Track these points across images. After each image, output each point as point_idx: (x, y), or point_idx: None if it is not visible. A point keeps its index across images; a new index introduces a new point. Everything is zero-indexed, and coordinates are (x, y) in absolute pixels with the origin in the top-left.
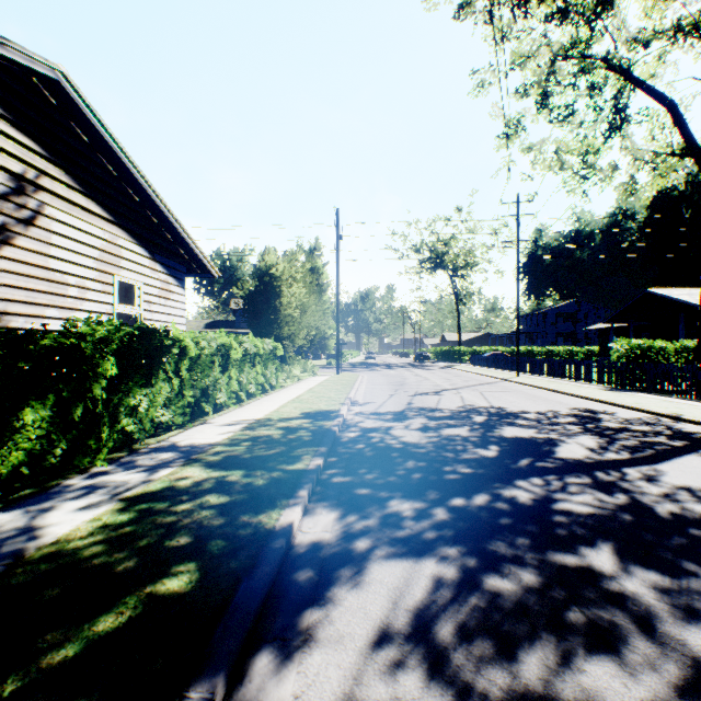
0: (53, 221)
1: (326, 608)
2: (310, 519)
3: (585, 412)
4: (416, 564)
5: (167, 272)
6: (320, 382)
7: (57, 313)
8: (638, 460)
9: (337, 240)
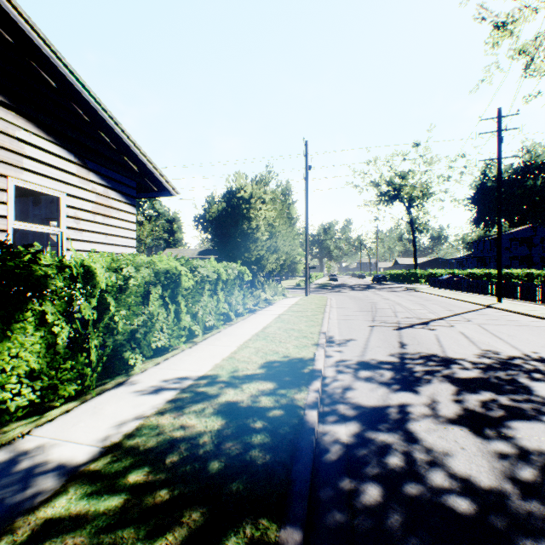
0: None
1: None
2: None
3: None
4: None
5: (106, 184)
6: (289, 307)
7: None
8: None
9: (306, 170)
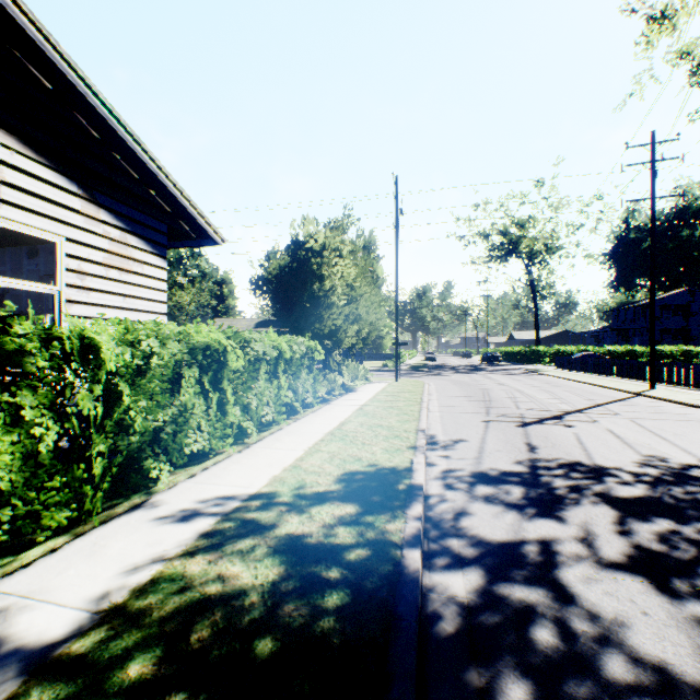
0: None
1: None
2: None
3: None
4: None
5: (124, 226)
6: (374, 395)
7: None
8: None
9: (396, 215)
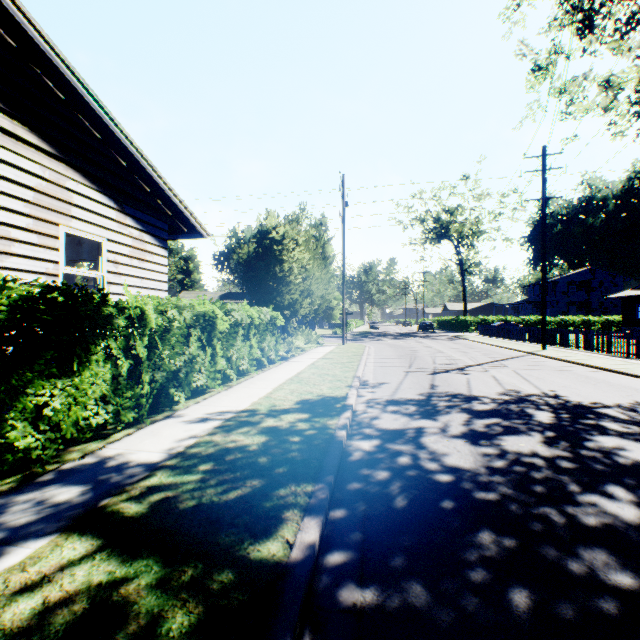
0: None
1: None
2: None
3: None
4: None
5: (141, 228)
6: (324, 355)
7: None
8: None
9: (343, 206)
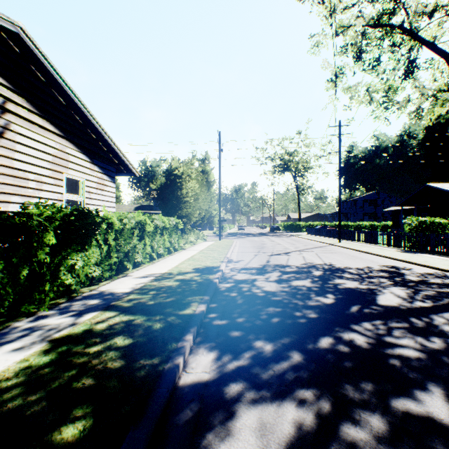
0: (16, 135)
1: None
2: (193, 360)
3: (391, 268)
4: (279, 408)
5: (102, 171)
6: (208, 246)
7: (20, 200)
8: (440, 308)
9: (219, 152)
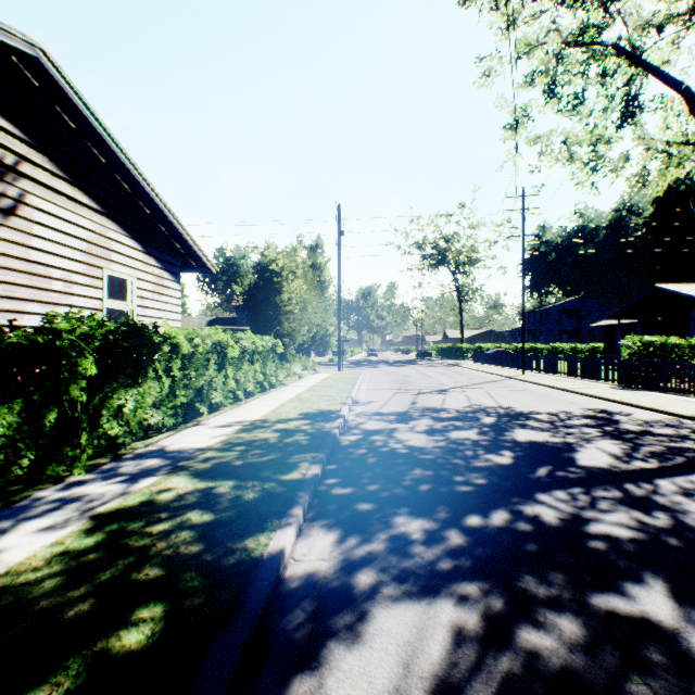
0: (34, 210)
1: (320, 674)
2: (305, 543)
3: (599, 413)
4: (430, 607)
5: (161, 266)
6: (321, 380)
7: (39, 309)
8: (669, 469)
9: (339, 236)
